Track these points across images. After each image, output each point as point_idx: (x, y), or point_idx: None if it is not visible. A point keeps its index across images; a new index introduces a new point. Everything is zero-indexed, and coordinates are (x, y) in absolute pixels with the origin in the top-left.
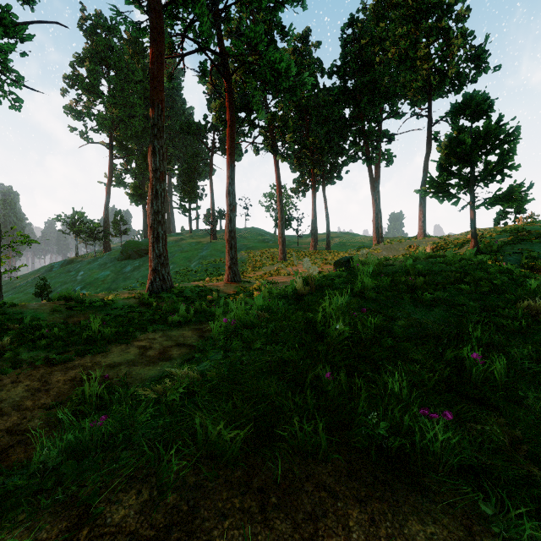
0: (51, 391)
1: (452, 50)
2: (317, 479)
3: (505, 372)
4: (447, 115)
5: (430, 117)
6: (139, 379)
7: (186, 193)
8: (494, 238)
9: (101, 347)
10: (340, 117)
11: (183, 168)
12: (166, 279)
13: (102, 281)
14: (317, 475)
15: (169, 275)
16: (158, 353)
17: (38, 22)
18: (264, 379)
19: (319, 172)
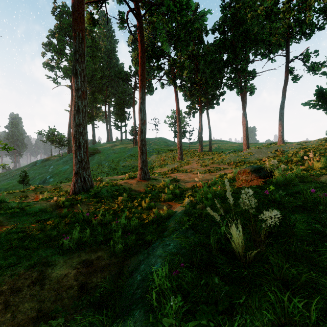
0: None
1: (309, 2)
2: None
3: None
4: (301, 54)
5: (288, 57)
6: None
7: (118, 116)
8: None
9: None
10: (220, 59)
11: (116, 100)
12: (87, 180)
13: (64, 173)
14: None
15: (90, 176)
16: None
17: None
18: None
19: (204, 99)
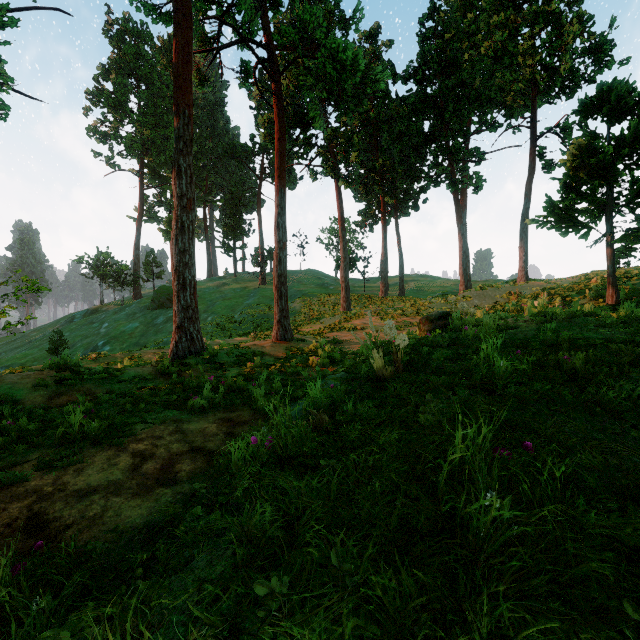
0: None
1: (566, 40)
2: None
3: None
4: (557, 125)
5: (534, 129)
6: (113, 529)
7: (230, 229)
8: (635, 284)
9: (79, 451)
10: (418, 131)
11: (226, 199)
12: (196, 338)
13: (129, 335)
14: None
15: (199, 333)
16: (159, 468)
17: (33, 8)
18: None
19: (390, 200)
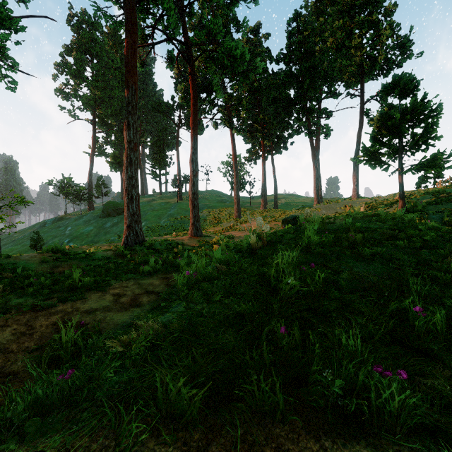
0: (35, 335)
1: (381, 39)
2: (276, 443)
3: (445, 324)
4: (377, 95)
5: (362, 97)
6: (112, 324)
7: (157, 162)
8: (419, 199)
9: (80, 294)
10: (286, 96)
11: (154, 140)
12: (139, 234)
13: (87, 235)
14: (275, 438)
15: (141, 230)
16: (130, 300)
17: (31, 16)
18: (222, 333)
19: (268, 143)
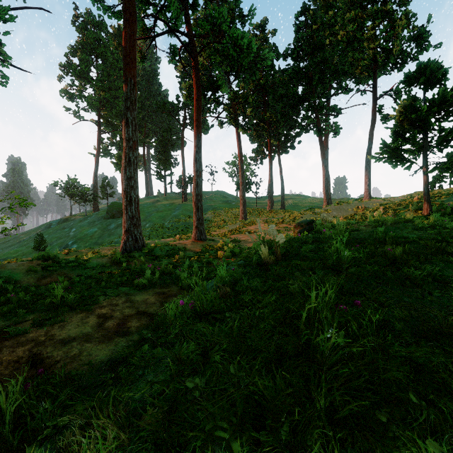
0: None
1: (397, 30)
2: None
3: None
4: (391, 90)
5: (375, 92)
6: (88, 363)
7: (161, 162)
8: (444, 200)
9: (61, 314)
10: (294, 93)
11: (159, 141)
12: (138, 238)
13: (91, 237)
14: None
15: (141, 235)
16: (116, 325)
17: (25, 8)
18: None
19: (275, 142)
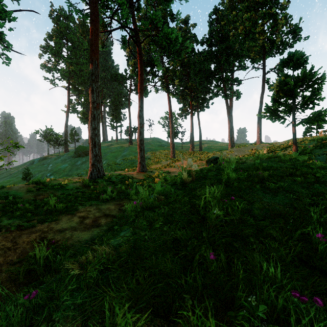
0: (18, 250)
1: (278, 27)
2: None
3: None
4: (275, 68)
5: (264, 69)
6: (77, 241)
7: (114, 117)
8: (307, 144)
9: (55, 216)
10: (208, 69)
11: (112, 101)
12: (100, 170)
13: (63, 170)
14: None
15: (102, 167)
16: (92, 221)
17: (21, 10)
18: (161, 256)
19: (195, 103)
